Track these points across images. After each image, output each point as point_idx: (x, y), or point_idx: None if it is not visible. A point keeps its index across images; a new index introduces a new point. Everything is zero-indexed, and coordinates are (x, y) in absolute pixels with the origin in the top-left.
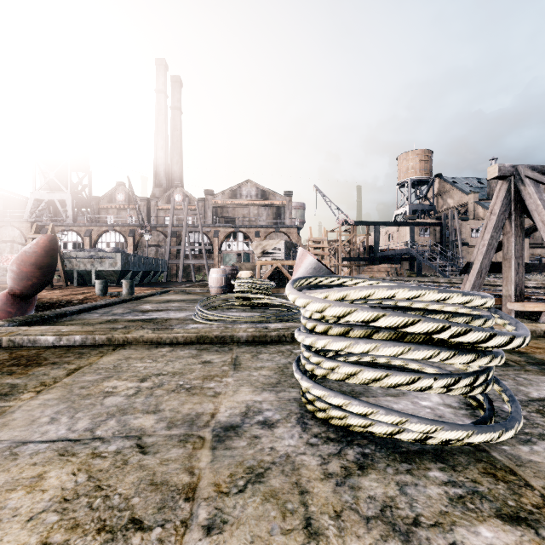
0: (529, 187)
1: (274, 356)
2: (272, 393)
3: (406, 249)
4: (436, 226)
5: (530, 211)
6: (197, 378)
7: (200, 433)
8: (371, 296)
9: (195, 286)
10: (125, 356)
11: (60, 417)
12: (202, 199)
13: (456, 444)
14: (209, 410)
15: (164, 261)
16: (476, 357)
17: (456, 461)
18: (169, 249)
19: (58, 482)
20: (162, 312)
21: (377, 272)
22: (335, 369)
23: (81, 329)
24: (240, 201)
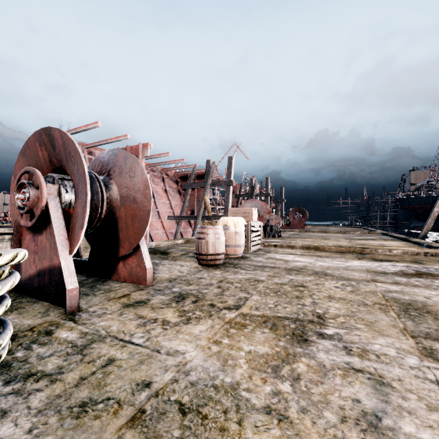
0: None
1: None
2: None
3: None
4: None
5: None
6: None
7: None
8: None
9: None
10: None
11: None
12: None
13: None
14: None
15: None
16: None
17: None
18: None
19: None
20: None
21: None
22: None
23: None
24: None
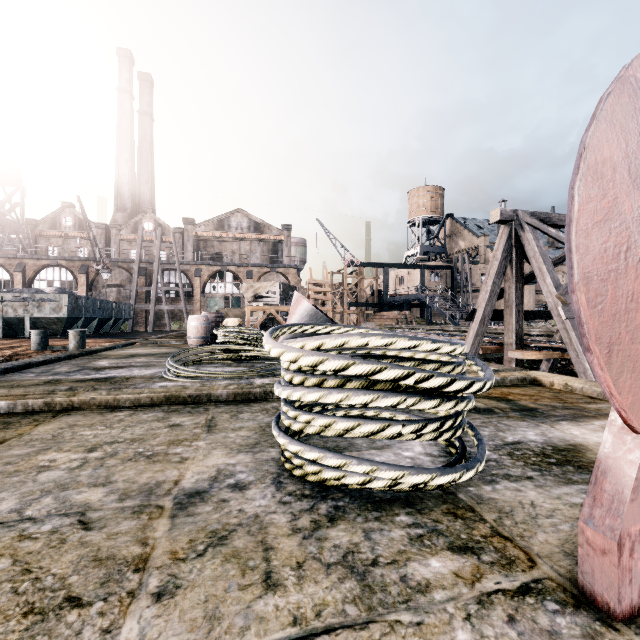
0: (528, 233)
1: (257, 415)
2: (249, 455)
3: (416, 294)
4: (447, 269)
5: (529, 258)
6: (162, 444)
7: (159, 502)
8: (346, 345)
9: (169, 337)
10: (69, 423)
11: None
12: (180, 229)
13: (426, 488)
14: (172, 477)
15: (129, 306)
16: (441, 402)
17: (423, 505)
18: (135, 290)
19: None
20: (123, 370)
21: (386, 319)
22: (311, 422)
23: (7, 392)
24: (228, 234)
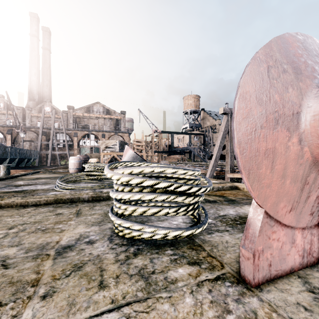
0: None
1: (103, 207)
2: (97, 227)
3: (187, 147)
4: (201, 135)
5: None
6: (51, 223)
7: (47, 252)
8: (143, 171)
9: (59, 168)
10: None
11: None
12: (65, 111)
13: (181, 238)
14: (55, 239)
15: (36, 152)
16: (186, 197)
17: (179, 245)
18: (40, 143)
19: None
20: (31, 186)
21: (173, 159)
22: (127, 209)
23: None
24: (92, 114)
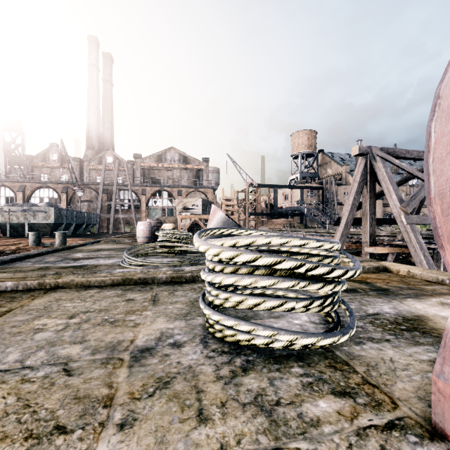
0: (379, 163)
1: (187, 292)
2: (183, 321)
3: (297, 206)
4: (319, 189)
5: (380, 180)
6: (121, 313)
7: (120, 355)
8: (254, 243)
9: (124, 237)
10: (56, 298)
11: None
12: (131, 162)
13: (312, 348)
14: (129, 337)
15: (96, 215)
16: (324, 285)
17: (311, 359)
18: (100, 204)
19: None
20: (92, 260)
21: (276, 224)
22: (229, 298)
23: (13, 276)
24: (165, 164)
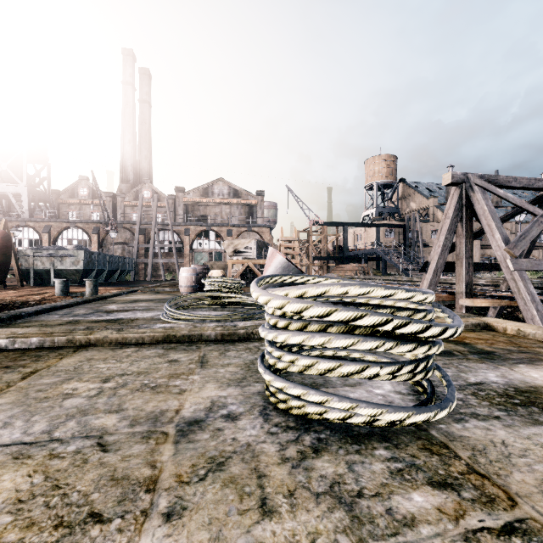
0: (477, 194)
1: (242, 353)
2: (238, 388)
3: (373, 249)
4: (400, 227)
5: (479, 216)
6: (163, 377)
7: (164, 428)
8: (327, 293)
9: (164, 285)
10: (87, 357)
11: (14, 421)
12: (172, 196)
13: (401, 425)
14: (173, 406)
15: (132, 260)
16: (416, 346)
17: (399, 440)
18: (136, 247)
19: (12, 485)
20: (128, 313)
21: (346, 271)
22: (295, 361)
23: (38, 331)
24: (212, 199)
